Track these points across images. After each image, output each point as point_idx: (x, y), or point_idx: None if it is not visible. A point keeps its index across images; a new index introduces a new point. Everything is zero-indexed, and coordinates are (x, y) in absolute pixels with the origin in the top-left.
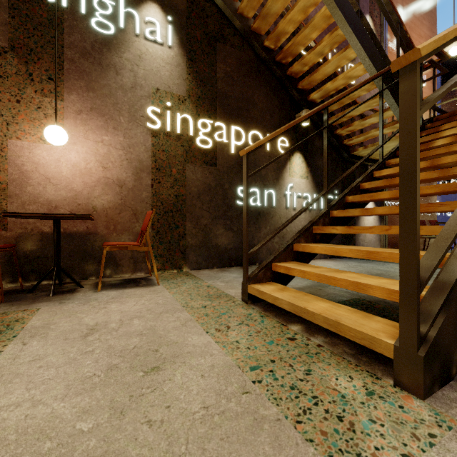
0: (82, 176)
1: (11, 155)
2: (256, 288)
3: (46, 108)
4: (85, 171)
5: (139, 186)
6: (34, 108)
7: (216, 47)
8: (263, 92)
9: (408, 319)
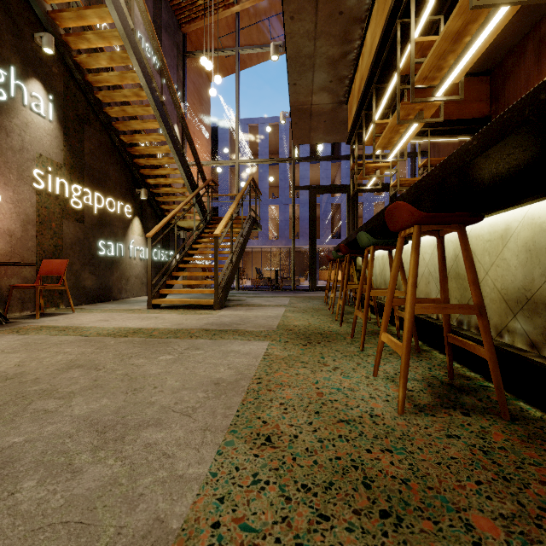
0: None
1: None
2: (159, 300)
3: None
4: None
5: (26, 236)
6: None
7: (84, 128)
8: (115, 169)
9: (216, 294)
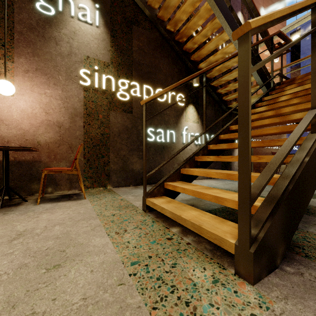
0: (29, 118)
1: None
2: (151, 200)
3: (0, 68)
4: (31, 115)
5: (74, 126)
6: None
7: (132, 28)
8: (166, 62)
9: (243, 225)
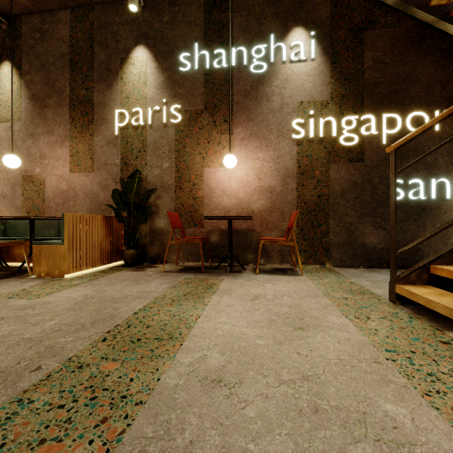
0: (244, 187)
1: (205, 178)
2: (405, 288)
3: (223, 143)
4: (246, 183)
5: (285, 190)
6: (216, 144)
7: (362, 37)
8: (429, 62)
9: None
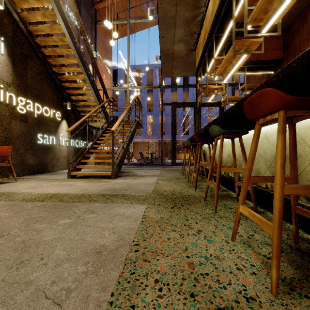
0: None
1: None
2: (75, 172)
3: None
4: None
5: None
6: None
7: (27, 61)
8: (49, 89)
9: (113, 168)
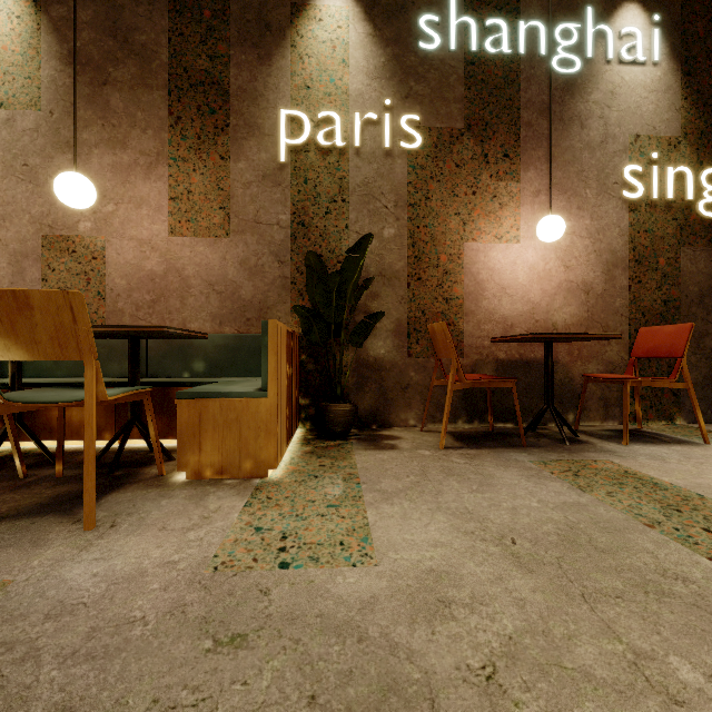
0: (540, 281)
1: (466, 262)
2: None
3: (501, 196)
4: (543, 274)
5: (611, 289)
6: (489, 199)
7: None
8: None
9: None
